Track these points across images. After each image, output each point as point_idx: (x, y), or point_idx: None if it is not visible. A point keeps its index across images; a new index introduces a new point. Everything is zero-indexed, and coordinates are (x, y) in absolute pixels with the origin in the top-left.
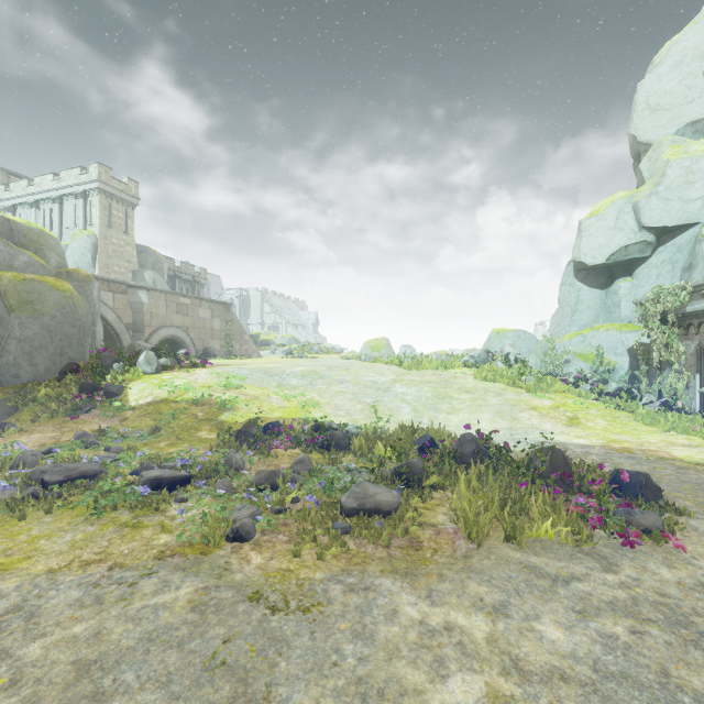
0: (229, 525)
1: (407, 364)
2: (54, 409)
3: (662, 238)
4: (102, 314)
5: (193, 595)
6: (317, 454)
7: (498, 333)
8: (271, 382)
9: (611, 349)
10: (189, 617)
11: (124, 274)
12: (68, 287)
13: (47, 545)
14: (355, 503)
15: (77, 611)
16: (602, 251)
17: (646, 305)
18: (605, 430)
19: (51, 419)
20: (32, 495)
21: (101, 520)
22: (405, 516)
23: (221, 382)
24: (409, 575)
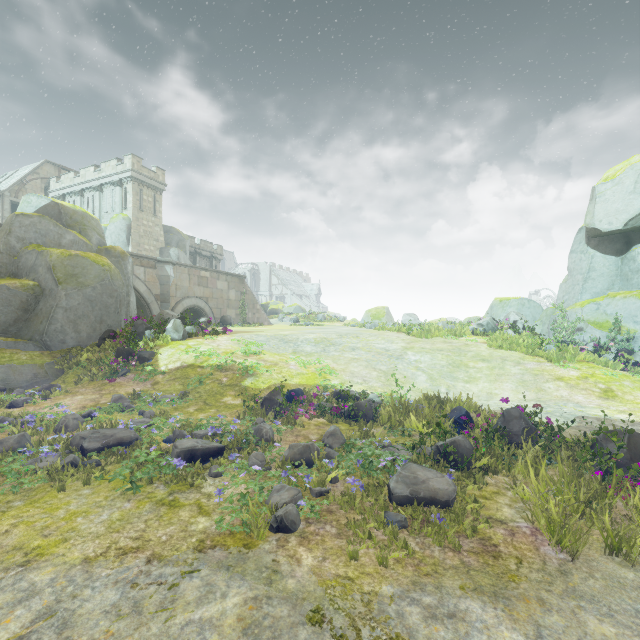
0: (270, 510)
1: (416, 332)
2: (94, 373)
3: None
4: (135, 286)
5: (242, 609)
6: (343, 425)
7: (501, 302)
8: (286, 348)
9: (629, 317)
10: None
11: (153, 251)
12: (107, 262)
13: (84, 524)
14: (407, 490)
15: (113, 622)
16: (619, 216)
17: None
18: None
19: (91, 382)
20: (71, 463)
21: (137, 495)
22: (465, 508)
23: (242, 348)
24: (500, 598)
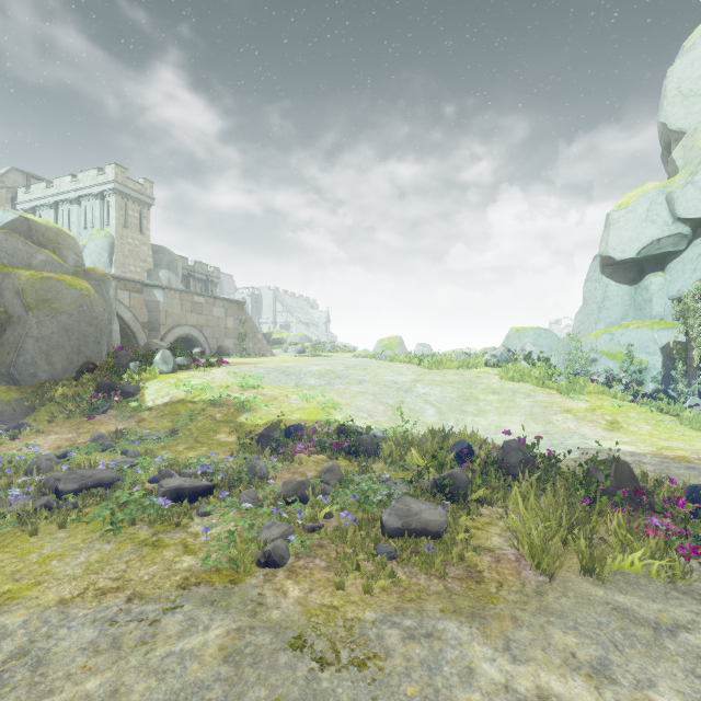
0: (259, 546)
1: (427, 363)
2: (71, 409)
3: (698, 230)
4: (119, 312)
5: (224, 639)
6: (344, 461)
7: (518, 331)
8: (288, 381)
9: (641, 347)
10: (222, 671)
11: (140, 273)
12: (85, 285)
13: (60, 567)
14: (399, 522)
15: (91, 658)
16: (632, 245)
17: (684, 301)
18: (651, 436)
19: (67, 420)
20: (45, 506)
21: (118, 537)
22: (456, 538)
23: (238, 381)
24: (477, 618)
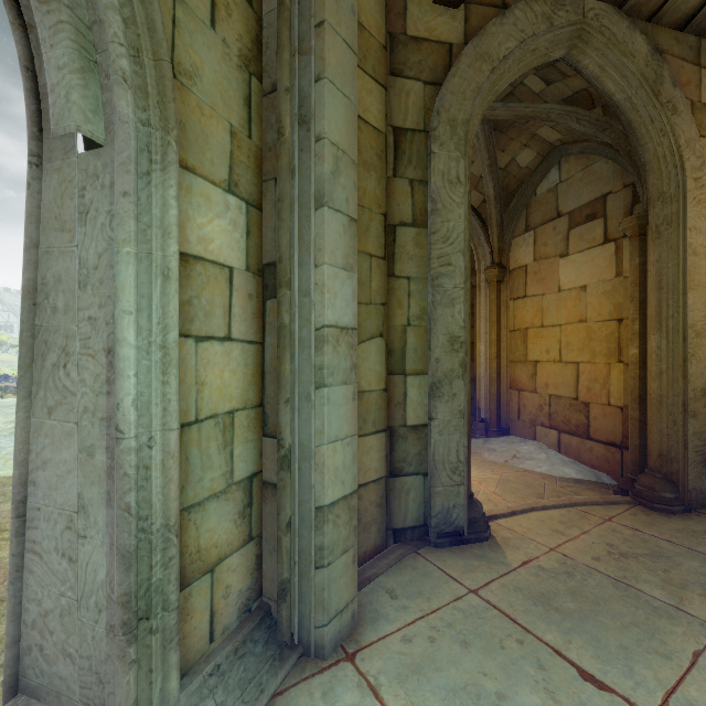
0: None
1: None
2: None
3: None
4: None
5: None
6: None
7: None
8: (4, 365)
9: None
10: None
11: None
12: None
13: None
14: None
15: None
16: None
17: None
18: None
19: None
20: None
21: None
22: None
23: None
24: None
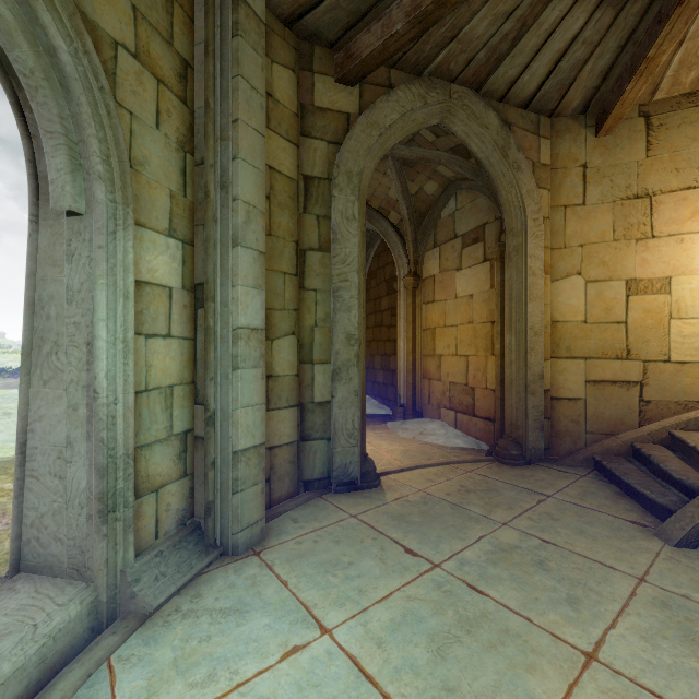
0: None
1: None
2: None
3: None
4: None
5: None
6: None
7: None
8: None
9: None
10: None
11: None
12: None
13: None
14: None
15: None
16: None
17: None
18: None
19: None
20: None
21: None
22: None
23: None
24: None
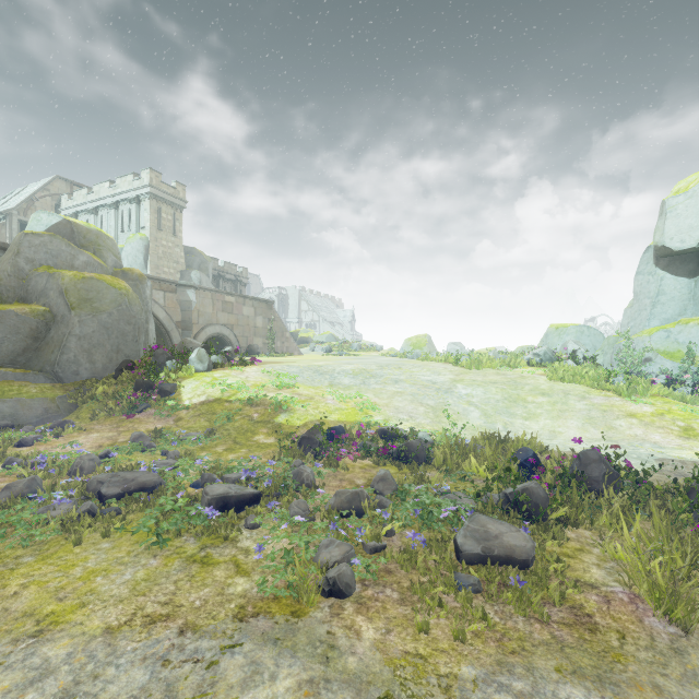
0: (320, 570)
1: (466, 362)
2: (111, 407)
3: None
4: (154, 312)
5: (296, 695)
6: (392, 467)
7: (558, 329)
8: (322, 381)
9: None
10: None
11: (173, 274)
12: (124, 285)
13: (105, 585)
14: (478, 547)
15: None
16: (692, 233)
17: None
18: None
19: (108, 417)
20: (88, 512)
21: (164, 550)
22: (547, 568)
23: (273, 380)
24: (606, 684)
